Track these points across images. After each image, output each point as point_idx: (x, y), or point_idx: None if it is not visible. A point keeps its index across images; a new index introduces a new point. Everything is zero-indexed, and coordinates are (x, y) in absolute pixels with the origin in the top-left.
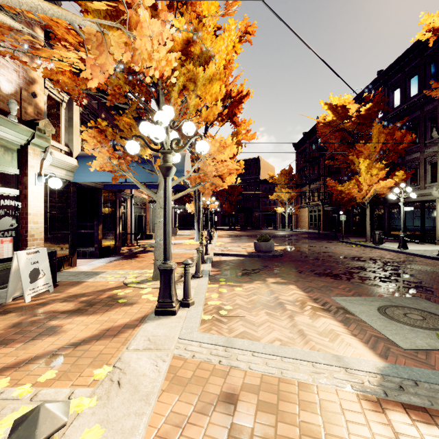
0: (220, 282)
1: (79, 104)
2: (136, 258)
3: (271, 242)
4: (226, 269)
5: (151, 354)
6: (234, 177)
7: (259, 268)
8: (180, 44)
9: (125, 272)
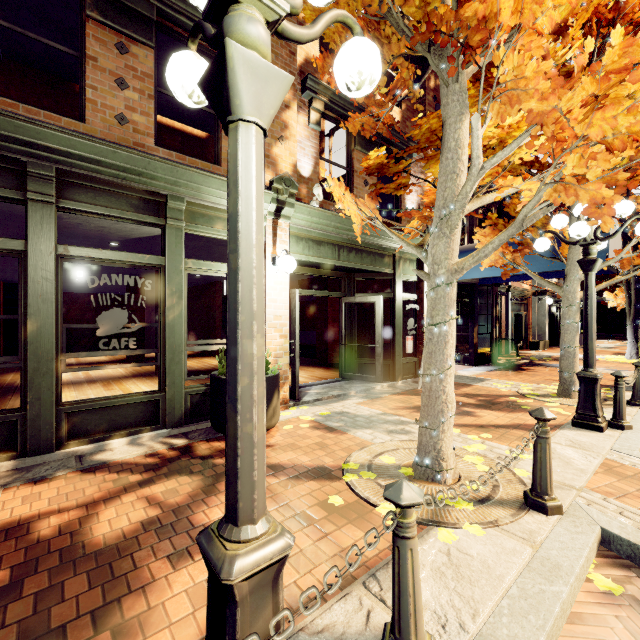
0: None
1: None
2: (522, 371)
3: None
4: None
5: (577, 450)
6: None
7: None
8: None
9: (515, 383)
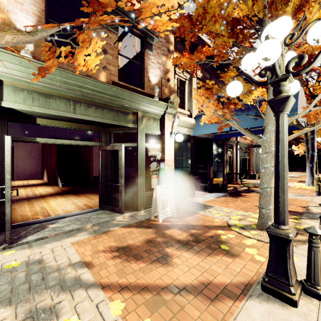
0: None
1: (196, 78)
2: (240, 197)
3: None
4: None
5: None
6: None
7: None
8: None
9: (230, 211)
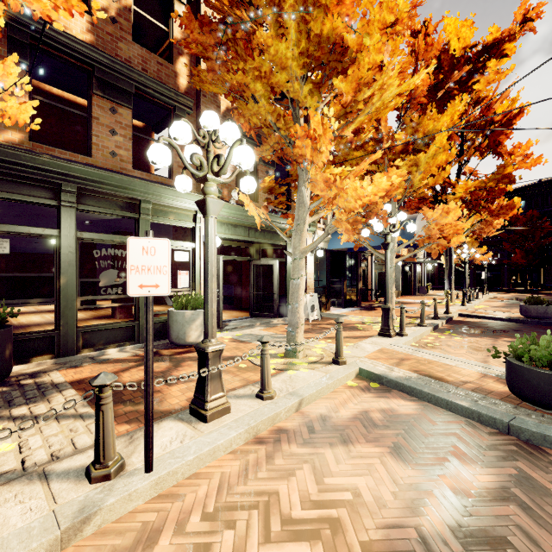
0: (443, 333)
1: None
2: (373, 310)
3: (547, 306)
4: (461, 327)
5: (372, 345)
6: (461, 236)
7: (505, 330)
8: (400, 147)
9: (363, 317)
